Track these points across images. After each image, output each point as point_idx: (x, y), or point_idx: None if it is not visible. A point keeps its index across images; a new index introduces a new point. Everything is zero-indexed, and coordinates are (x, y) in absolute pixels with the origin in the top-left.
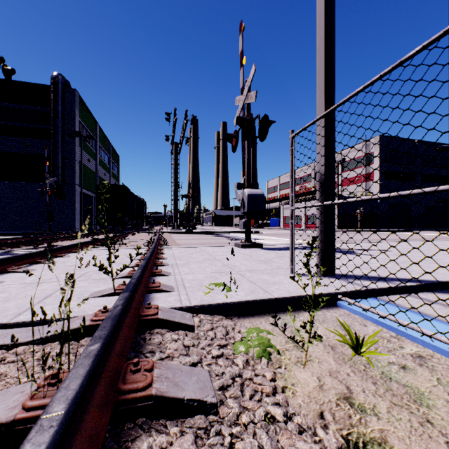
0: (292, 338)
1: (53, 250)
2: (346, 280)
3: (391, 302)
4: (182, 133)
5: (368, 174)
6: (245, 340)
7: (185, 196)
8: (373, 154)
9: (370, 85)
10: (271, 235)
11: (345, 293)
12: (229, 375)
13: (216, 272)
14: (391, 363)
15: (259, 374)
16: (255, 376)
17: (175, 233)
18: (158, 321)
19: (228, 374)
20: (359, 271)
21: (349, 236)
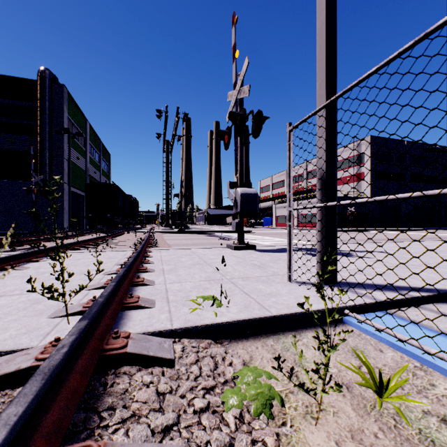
0: (301, 386)
1: (28, 254)
2: (350, 289)
3: (405, 317)
4: (173, 131)
5: (359, 174)
6: (238, 386)
7: (177, 195)
8: (364, 154)
9: (384, 65)
10: (264, 234)
11: (352, 307)
12: (215, 446)
13: (206, 280)
14: (426, 412)
15: (257, 440)
16: (252, 444)
17: (167, 233)
18: (127, 356)
19: (214, 444)
20: (362, 278)
21: (342, 236)
